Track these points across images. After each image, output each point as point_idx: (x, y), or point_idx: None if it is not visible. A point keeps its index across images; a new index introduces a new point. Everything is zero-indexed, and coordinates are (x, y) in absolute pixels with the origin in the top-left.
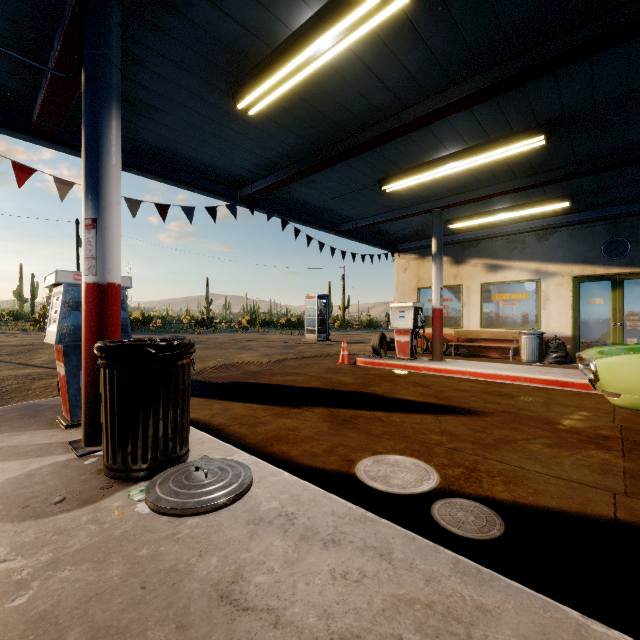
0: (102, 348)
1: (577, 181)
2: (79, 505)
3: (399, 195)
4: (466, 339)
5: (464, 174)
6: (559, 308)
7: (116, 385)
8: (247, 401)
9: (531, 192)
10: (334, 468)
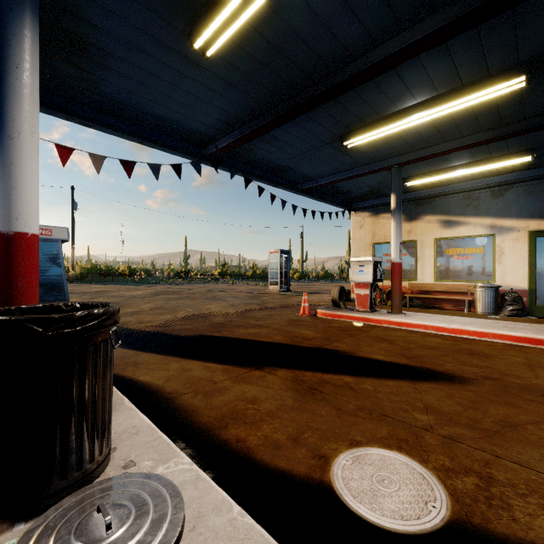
0: None
1: (543, 133)
2: None
3: (359, 152)
4: (420, 291)
5: (428, 127)
6: (515, 262)
7: None
8: (207, 359)
9: (493, 146)
10: (303, 472)
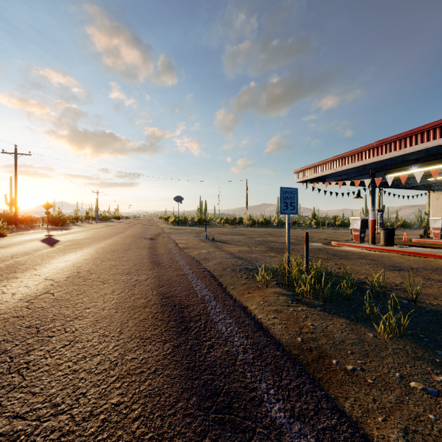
0: (384, 229)
1: None
2: (386, 247)
3: None
4: None
5: None
6: None
7: (387, 234)
8: None
9: None
10: None
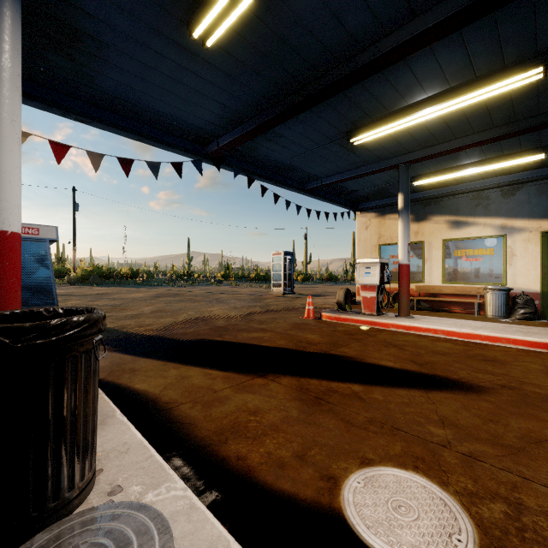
0: None
1: None
2: None
3: (366, 150)
4: (427, 294)
5: (438, 123)
6: (526, 264)
7: None
8: (207, 366)
9: (505, 144)
10: (309, 496)
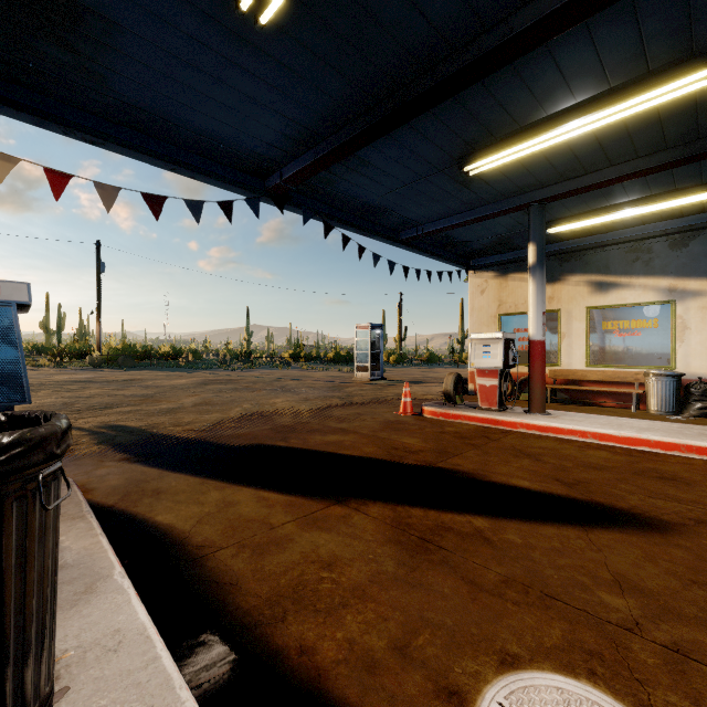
0: None
1: None
2: None
3: (485, 183)
4: (566, 381)
5: (587, 143)
6: (704, 340)
7: None
8: (263, 485)
9: (679, 173)
10: None
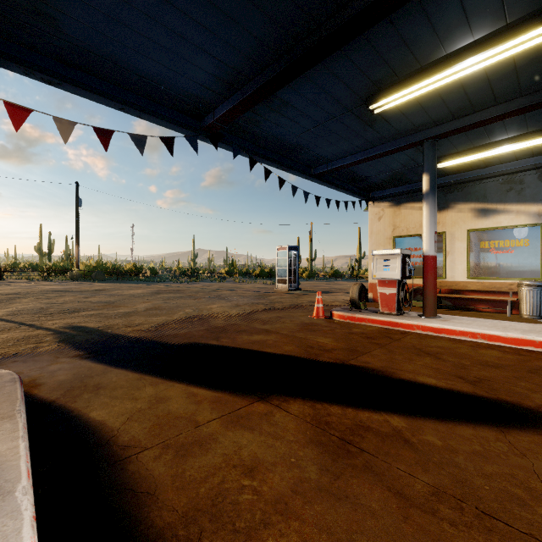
0: None
1: None
2: None
3: (386, 122)
4: (449, 290)
5: (479, 82)
6: None
7: None
8: (194, 381)
9: None
10: None
